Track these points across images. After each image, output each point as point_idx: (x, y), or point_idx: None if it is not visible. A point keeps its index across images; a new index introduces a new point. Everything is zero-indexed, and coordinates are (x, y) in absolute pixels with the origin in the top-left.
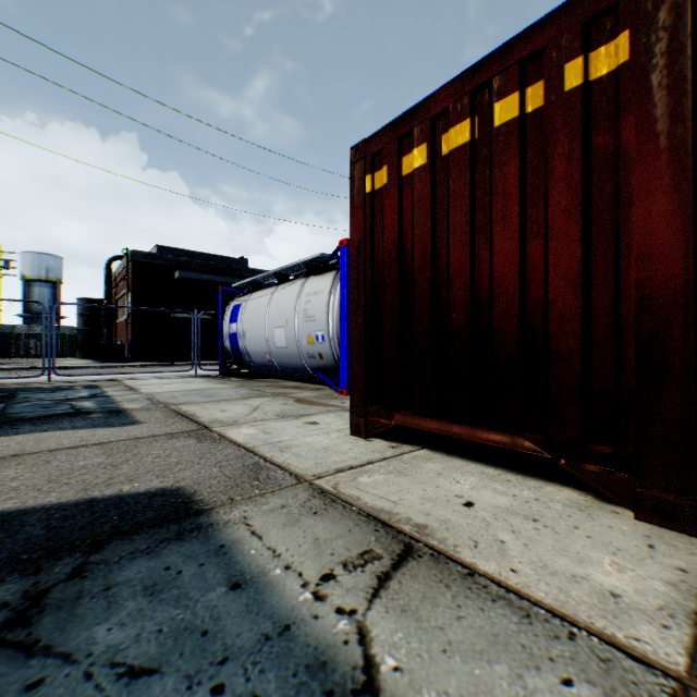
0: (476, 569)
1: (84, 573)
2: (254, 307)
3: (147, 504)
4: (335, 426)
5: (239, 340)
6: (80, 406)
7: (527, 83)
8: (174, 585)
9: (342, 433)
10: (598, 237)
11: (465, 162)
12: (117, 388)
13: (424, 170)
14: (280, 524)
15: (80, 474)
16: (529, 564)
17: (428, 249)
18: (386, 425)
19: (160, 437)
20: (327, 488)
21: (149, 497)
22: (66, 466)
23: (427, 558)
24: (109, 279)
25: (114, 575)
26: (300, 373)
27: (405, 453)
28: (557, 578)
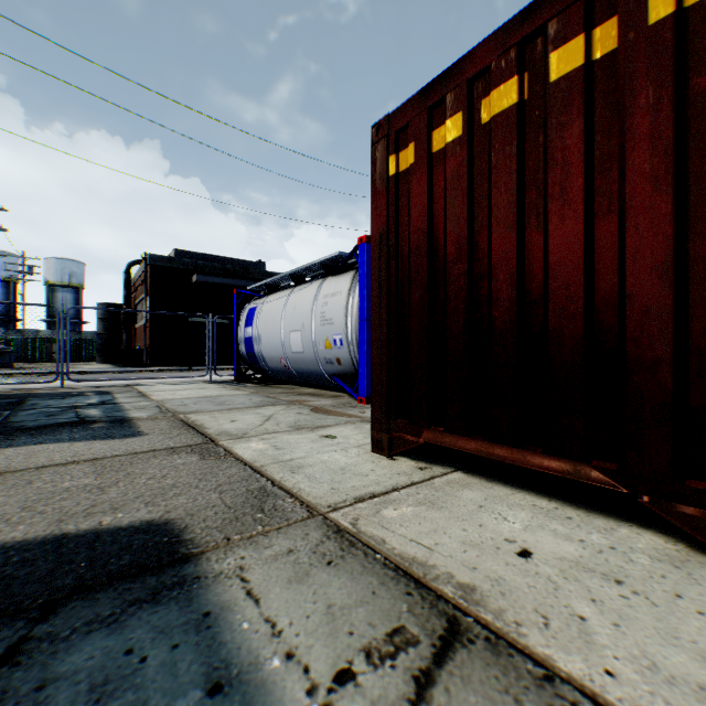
0: (554, 667)
1: (18, 656)
2: (269, 310)
3: (126, 544)
4: (355, 440)
5: (254, 344)
6: (85, 415)
7: (594, 23)
8: (132, 684)
9: (362, 450)
10: (697, 210)
11: (511, 129)
12: (128, 394)
13: (459, 143)
14: (284, 579)
15: (59, 499)
16: (630, 662)
17: (464, 237)
18: (412, 442)
19: (160, 452)
20: (344, 524)
21: (131, 533)
22: (48, 488)
23: (481, 644)
24: (128, 283)
25: (57, 662)
26: (317, 379)
27: (436, 477)
28: (678, 692)
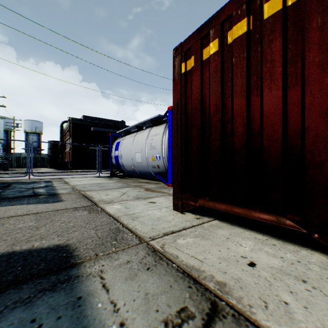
0: None
1: None
2: (126, 143)
3: (43, 257)
4: (165, 204)
5: (119, 159)
6: (37, 191)
7: None
8: None
9: (168, 209)
10: None
11: (243, 45)
12: (59, 182)
13: (216, 54)
14: (123, 278)
15: (15, 233)
16: None
17: (219, 101)
18: (193, 205)
19: (69, 209)
20: (157, 247)
21: (47, 251)
22: (11, 227)
23: (230, 319)
24: (62, 131)
25: None
26: (148, 175)
27: (205, 222)
28: None
